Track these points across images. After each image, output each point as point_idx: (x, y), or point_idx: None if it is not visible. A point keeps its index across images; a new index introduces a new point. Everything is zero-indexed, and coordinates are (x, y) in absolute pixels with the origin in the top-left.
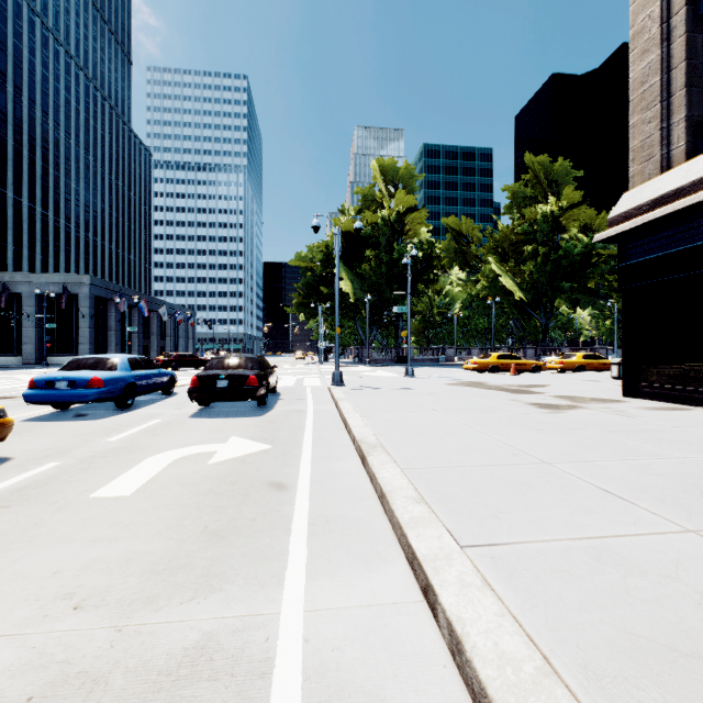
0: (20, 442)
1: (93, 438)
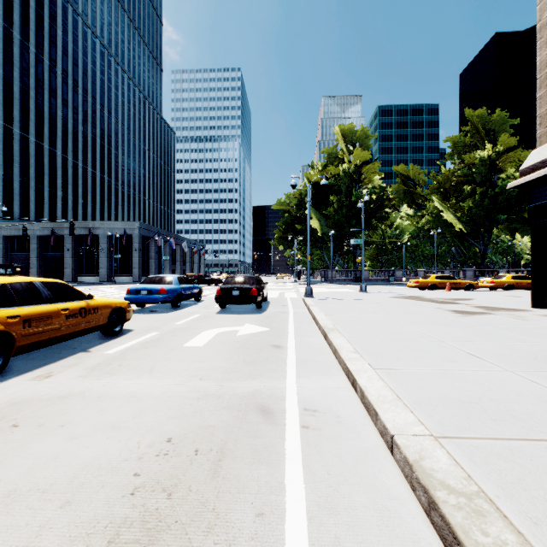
0: (131, 323)
1: (168, 322)
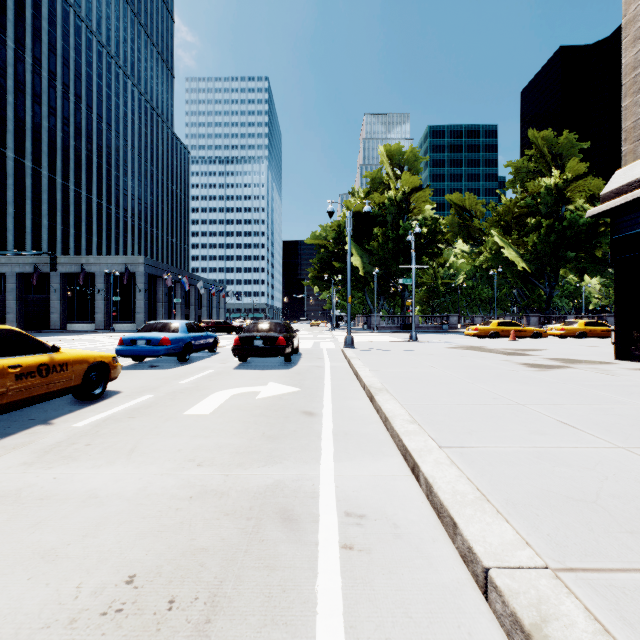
0: (121, 382)
1: (169, 381)
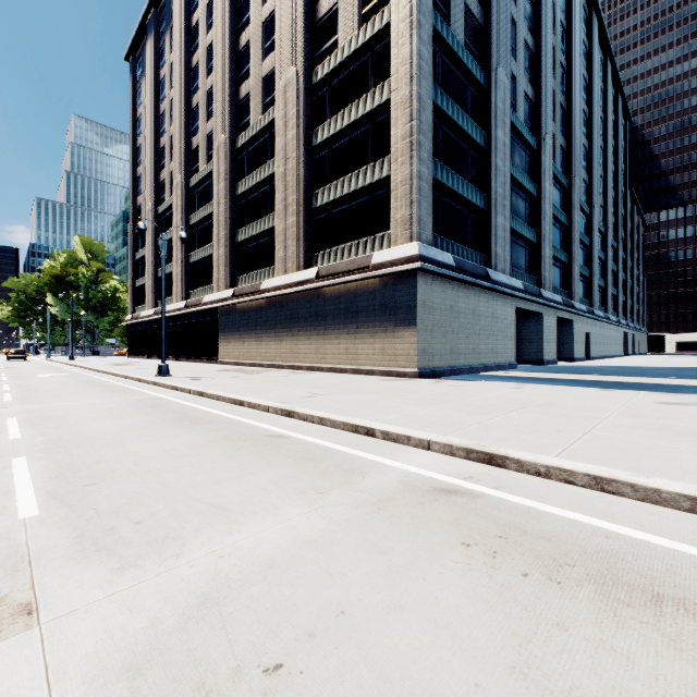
0: None
1: None
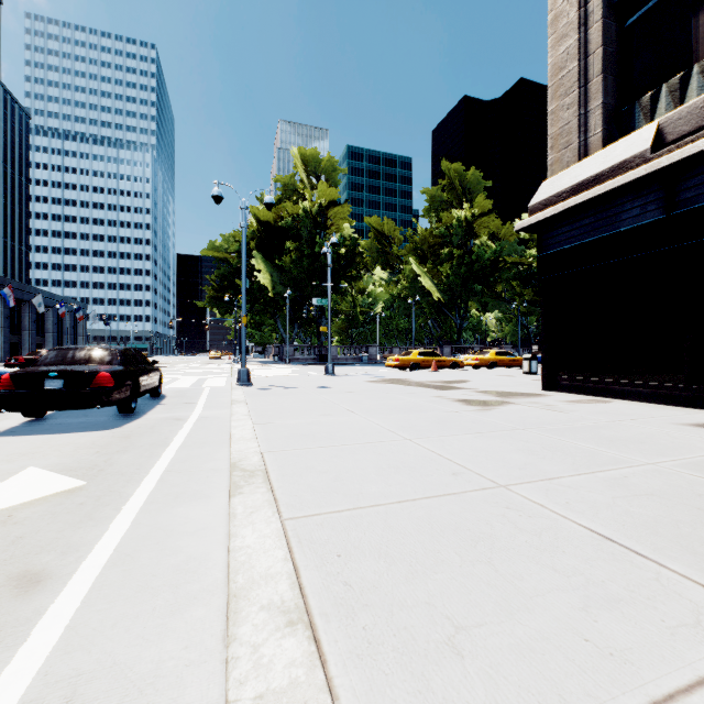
0: None
1: None
